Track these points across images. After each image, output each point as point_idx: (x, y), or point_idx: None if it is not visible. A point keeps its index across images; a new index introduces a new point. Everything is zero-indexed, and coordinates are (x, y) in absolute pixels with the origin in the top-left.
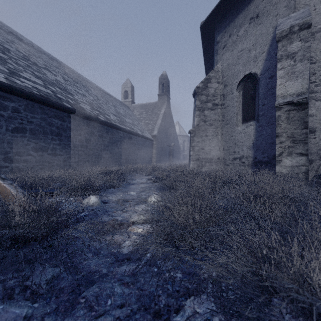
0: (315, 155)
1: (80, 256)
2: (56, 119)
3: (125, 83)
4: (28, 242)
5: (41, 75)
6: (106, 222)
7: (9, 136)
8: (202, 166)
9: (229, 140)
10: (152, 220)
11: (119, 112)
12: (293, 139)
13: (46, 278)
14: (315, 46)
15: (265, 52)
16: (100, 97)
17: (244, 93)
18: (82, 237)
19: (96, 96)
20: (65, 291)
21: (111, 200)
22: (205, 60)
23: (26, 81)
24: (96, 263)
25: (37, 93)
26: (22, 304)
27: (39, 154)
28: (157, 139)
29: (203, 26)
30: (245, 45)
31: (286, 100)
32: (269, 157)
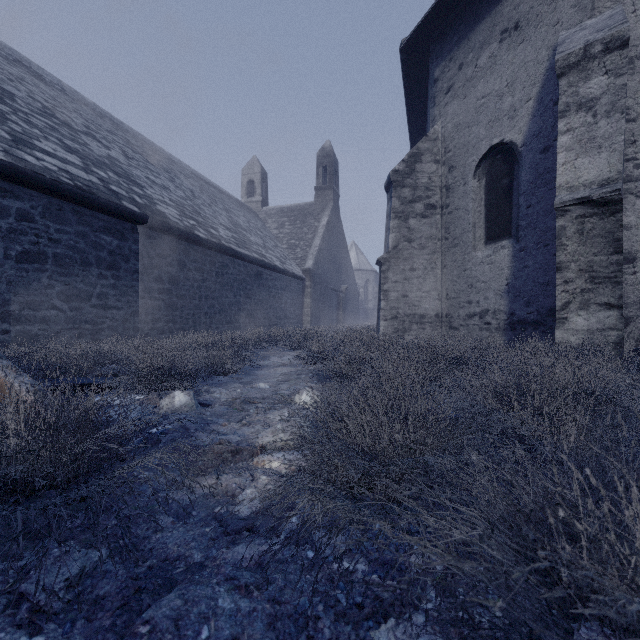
0: (636, 307)
1: (146, 523)
2: (109, 235)
3: (249, 165)
4: (37, 490)
5: (79, 146)
6: (204, 447)
7: (12, 270)
8: (404, 331)
9: (460, 279)
10: (302, 444)
11: (236, 223)
12: (592, 275)
13: (66, 575)
14: (634, 87)
15: (533, 100)
16: (198, 191)
17: (488, 182)
18: (153, 481)
19: (191, 189)
20: (107, 605)
21: (218, 400)
22: (411, 119)
23: (46, 158)
24: (179, 538)
25: (69, 181)
26: (6, 638)
27: (74, 307)
28: (314, 277)
29: (407, 48)
30: (490, 86)
31: (577, 195)
32: (540, 313)
